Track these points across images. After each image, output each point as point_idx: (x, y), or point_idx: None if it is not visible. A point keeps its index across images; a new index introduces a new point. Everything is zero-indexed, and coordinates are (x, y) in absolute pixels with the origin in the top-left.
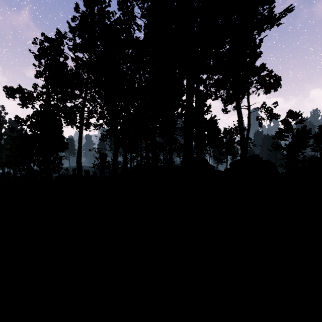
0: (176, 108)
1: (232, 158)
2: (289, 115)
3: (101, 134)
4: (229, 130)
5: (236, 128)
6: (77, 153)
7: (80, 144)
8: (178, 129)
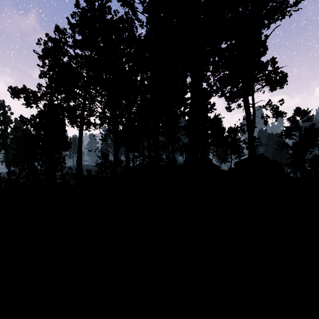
0: (179, 106)
1: (237, 157)
2: (297, 113)
3: (101, 133)
4: (235, 129)
5: (242, 126)
6: (77, 153)
7: (80, 144)
8: (181, 127)
